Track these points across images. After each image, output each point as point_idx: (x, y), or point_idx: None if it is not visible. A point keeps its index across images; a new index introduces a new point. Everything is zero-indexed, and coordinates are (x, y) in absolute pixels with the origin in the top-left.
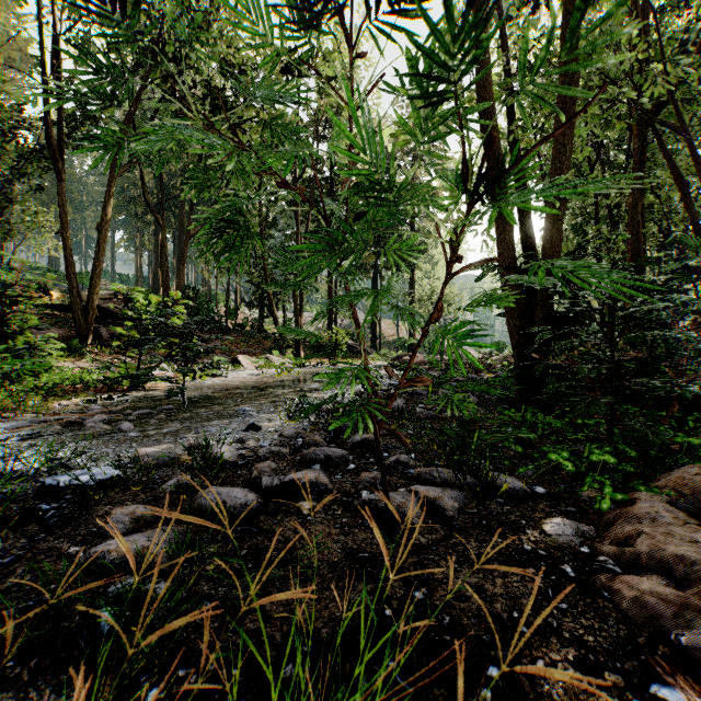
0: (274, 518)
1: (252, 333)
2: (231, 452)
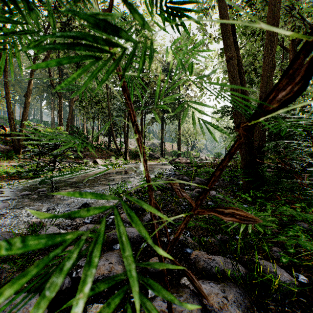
0: None
1: (104, 148)
2: None
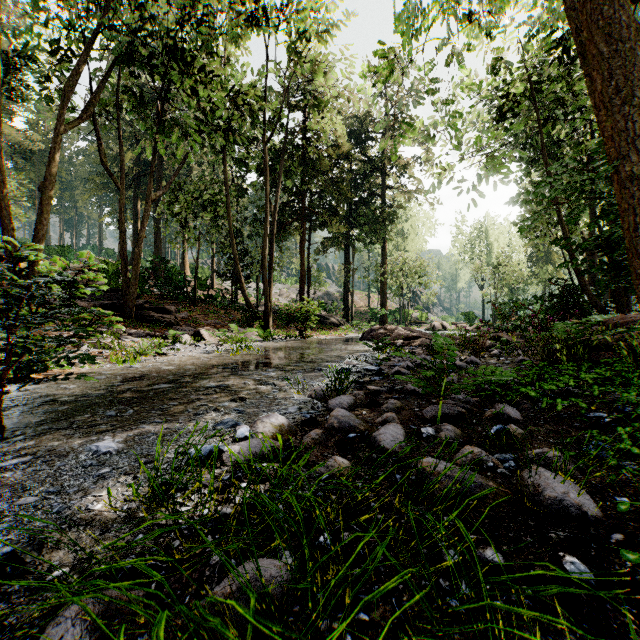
0: None
1: (223, 304)
2: None
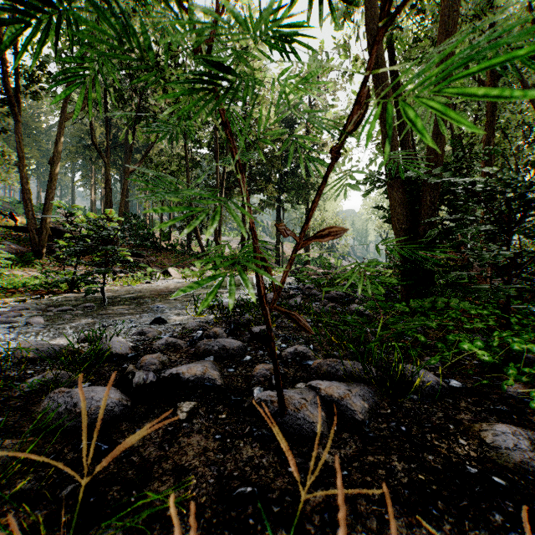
0: (139, 426)
1: (181, 251)
2: (122, 344)
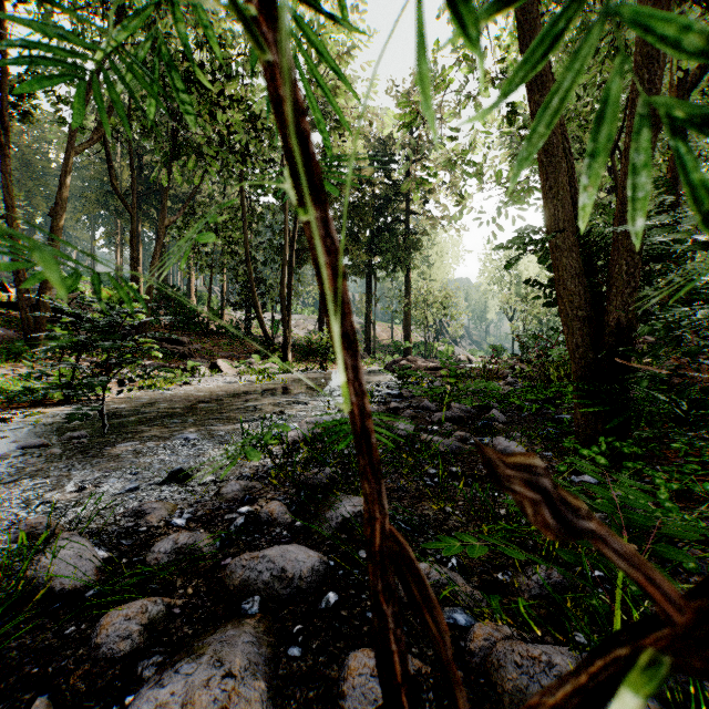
0: None
1: (237, 335)
2: (79, 564)
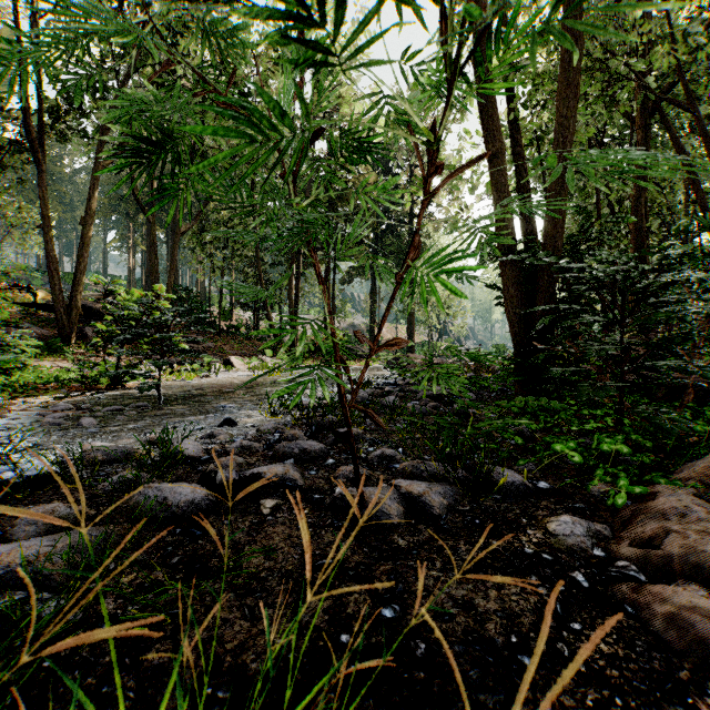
0: (226, 518)
1: (246, 335)
2: (194, 447)
